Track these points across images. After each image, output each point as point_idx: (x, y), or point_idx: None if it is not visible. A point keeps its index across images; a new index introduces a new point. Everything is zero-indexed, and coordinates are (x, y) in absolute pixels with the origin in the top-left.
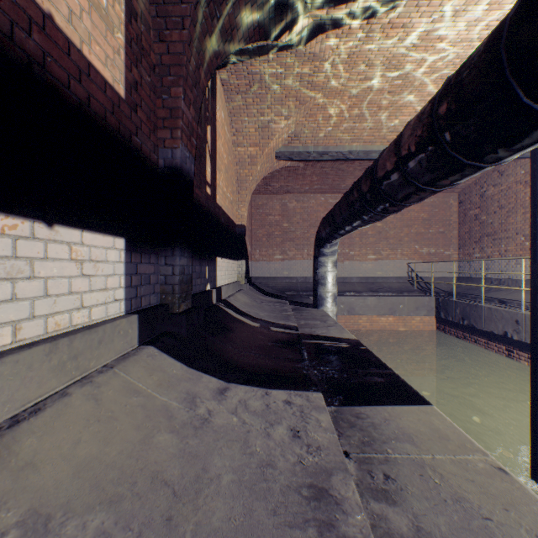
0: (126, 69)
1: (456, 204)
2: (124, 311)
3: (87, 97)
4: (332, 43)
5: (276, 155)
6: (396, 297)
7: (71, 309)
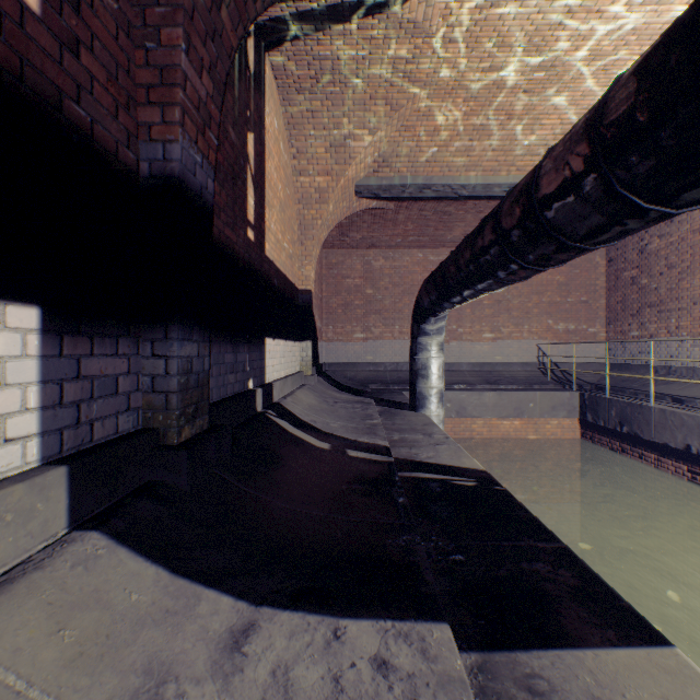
0: None
1: (603, 263)
2: (39, 459)
3: None
4: (444, 4)
5: (356, 190)
6: (524, 392)
7: None
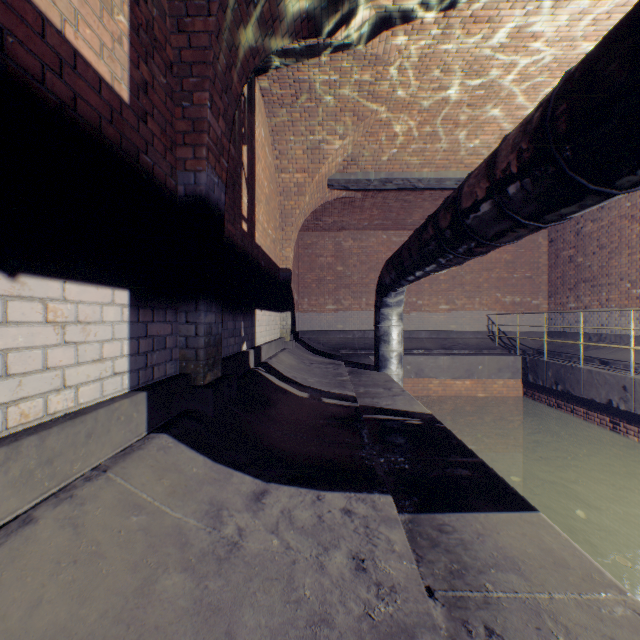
0: (131, 64)
1: (545, 243)
2: (129, 387)
3: (71, 98)
4: (399, 42)
5: (328, 184)
6: (474, 356)
7: (46, 392)
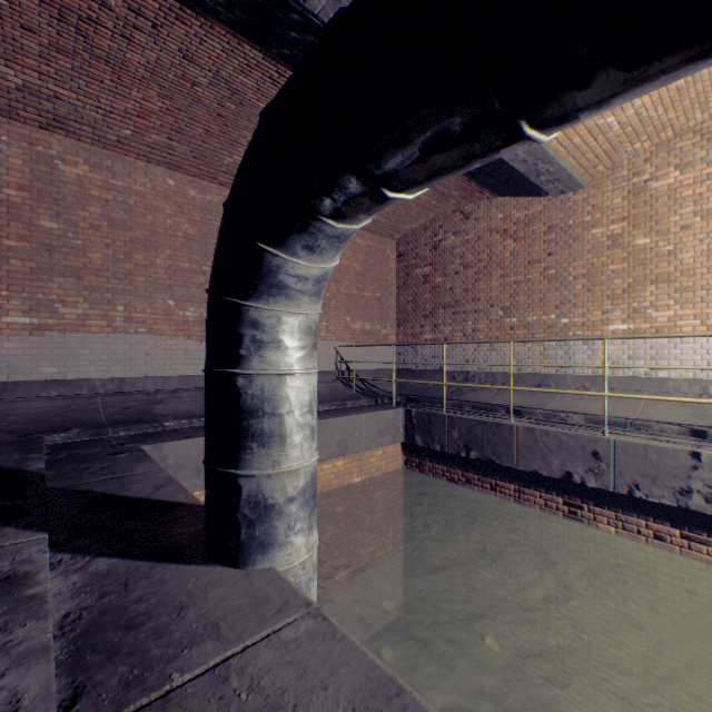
0: None
1: (393, 258)
2: None
3: None
4: None
5: None
6: (350, 415)
7: None
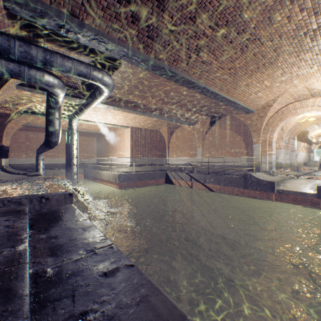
0: None
1: (96, 141)
2: None
3: None
4: None
5: (22, 125)
6: None
7: None
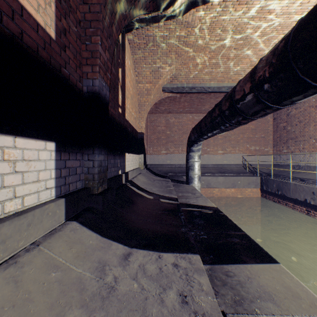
0: (56, 18)
1: (271, 120)
2: (55, 196)
3: (19, 32)
4: (200, 15)
5: (162, 89)
6: (236, 176)
7: (3, 200)
